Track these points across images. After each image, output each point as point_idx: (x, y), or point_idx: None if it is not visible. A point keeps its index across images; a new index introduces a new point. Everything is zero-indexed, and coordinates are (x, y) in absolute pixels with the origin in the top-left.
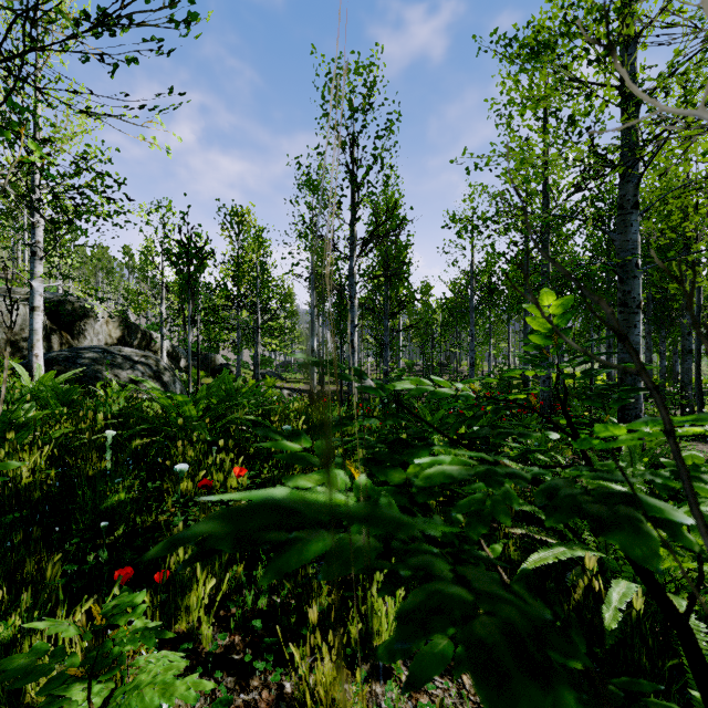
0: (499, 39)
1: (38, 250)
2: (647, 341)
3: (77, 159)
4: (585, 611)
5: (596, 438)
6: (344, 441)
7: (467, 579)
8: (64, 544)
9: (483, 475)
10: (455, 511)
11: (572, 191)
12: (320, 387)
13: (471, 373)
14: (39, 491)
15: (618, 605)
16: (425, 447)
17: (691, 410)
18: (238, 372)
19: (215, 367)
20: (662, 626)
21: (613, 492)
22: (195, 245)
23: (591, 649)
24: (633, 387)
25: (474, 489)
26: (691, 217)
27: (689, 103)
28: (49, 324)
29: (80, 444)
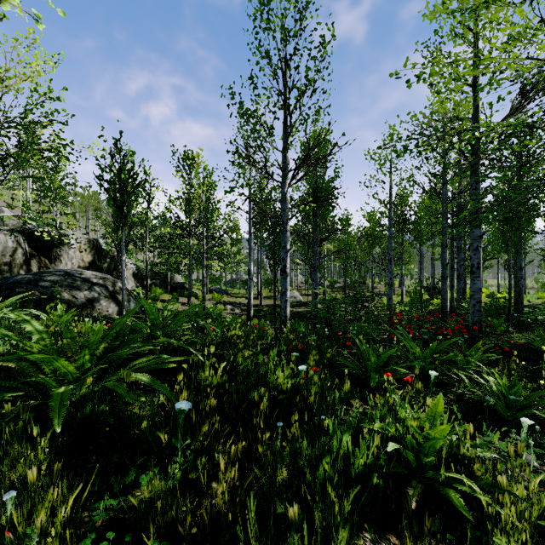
0: None
1: None
2: None
3: None
4: None
5: None
6: None
7: None
8: None
9: None
10: None
11: (506, 115)
12: (258, 301)
13: (390, 292)
14: None
15: None
16: None
17: None
18: (189, 290)
19: (173, 285)
20: None
21: None
22: (128, 171)
23: None
24: None
25: None
26: None
27: None
28: (29, 251)
29: None
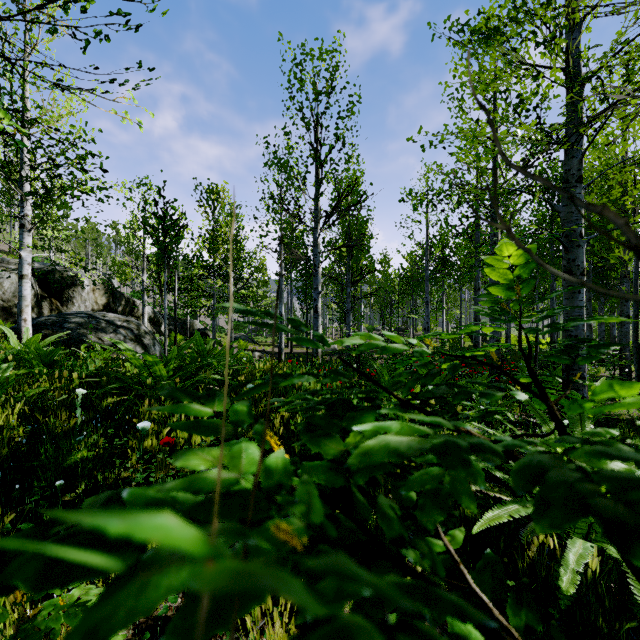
0: (452, 25)
1: (26, 223)
2: (588, 307)
3: (51, 131)
4: (540, 569)
5: (591, 401)
6: (284, 402)
7: (419, 614)
8: (23, 502)
9: (442, 450)
10: (405, 489)
11: None
12: (288, 350)
13: None
14: (7, 448)
15: (576, 567)
16: (370, 410)
17: (629, 371)
18: (213, 336)
19: (193, 332)
20: (616, 585)
21: (629, 480)
22: (170, 217)
23: (545, 608)
24: (601, 343)
25: (429, 461)
26: (630, 192)
27: (631, 82)
28: (40, 292)
29: (52, 402)
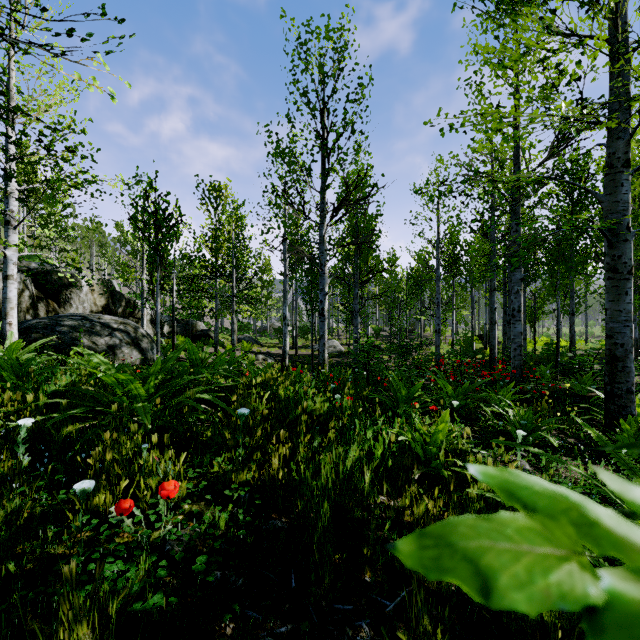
0: None
1: (11, 219)
2: None
3: None
4: None
5: None
6: None
7: None
8: None
9: None
10: None
11: (545, 158)
12: (293, 352)
13: (437, 339)
14: None
15: None
16: None
17: None
18: (216, 338)
19: (196, 333)
20: None
21: None
22: (163, 212)
23: None
24: None
25: None
26: None
27: None
28: (36, 293)
29: None
